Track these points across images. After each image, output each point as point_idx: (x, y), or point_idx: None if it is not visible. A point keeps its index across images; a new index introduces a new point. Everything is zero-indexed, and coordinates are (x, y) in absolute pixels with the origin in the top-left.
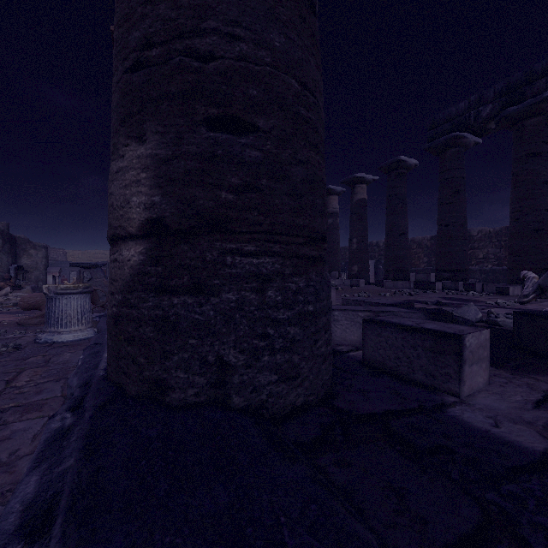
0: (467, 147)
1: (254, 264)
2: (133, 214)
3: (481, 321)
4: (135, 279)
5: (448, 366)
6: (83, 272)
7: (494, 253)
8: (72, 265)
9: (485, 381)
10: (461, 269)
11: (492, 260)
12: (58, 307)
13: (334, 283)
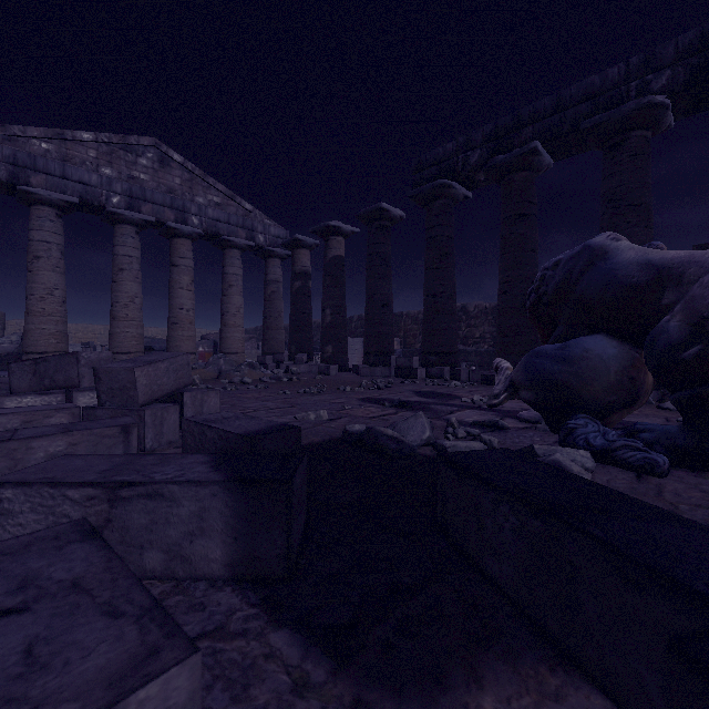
0: (456, 201)
1: None
2: None
3: (429, 444)
4: None
5: None
6: None
7: (490, 332)
8: None
9: None
10: (449, 351)
11: (489, 340)
12: None
13: (296, 370)
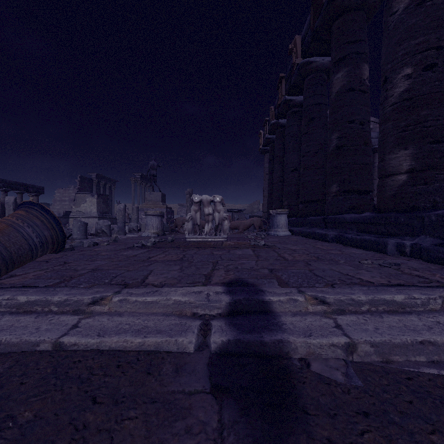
0: None
1: None
2: (403, 168)
3: None
4: (405, 183)
5: None
6: (234, 215)
7: None
8: (228, 211)
9: None
10: None
11: None
12: (277, 220)
13: None
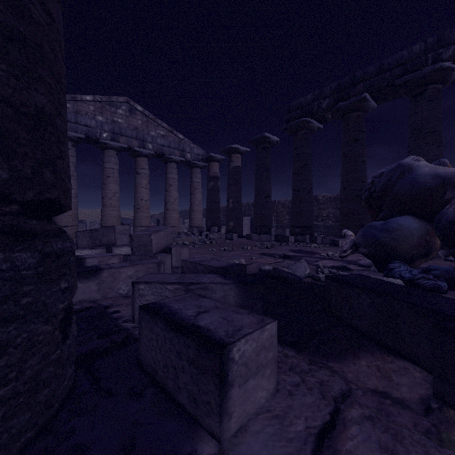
0: (312, 130)
1: None
2: None
3: (309, 276)
4: None
5: (209, 391)
6: None
7: (333, 213)
8: None
9: (270, 391)
10: (308, 225)
11: (332, 218)
12: None
13: (212, 237)
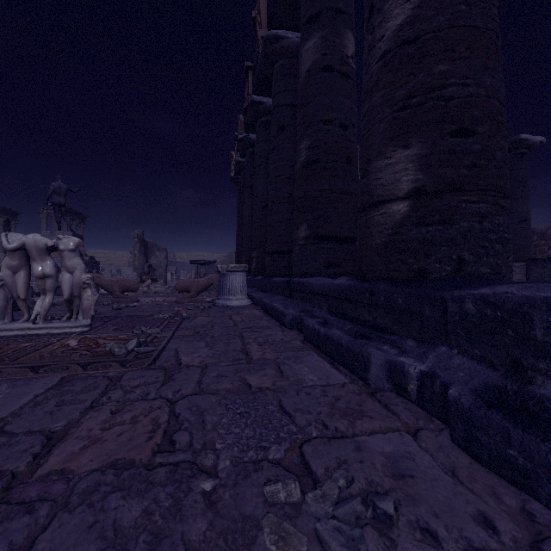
0: None
1: (477, 207)
2: (403, 186)
3: None
4: (405, 220)
5: None
6: (200, 268)
7: None
8: (192, 262)
9: None
10: None
11: None
12: (229, 281)
13: None
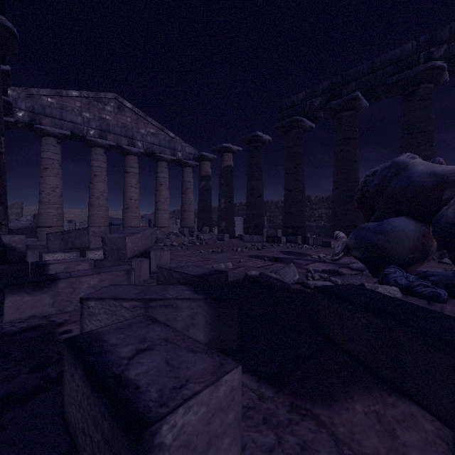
0: (305, 130)
1: None
2: None
3: (298, 283)
4: None
5: None
6: None
7: (325, 213)
8: None
9: None
10: (300, 226)
11: (324, 218)
12: None
13: (203, 238)
